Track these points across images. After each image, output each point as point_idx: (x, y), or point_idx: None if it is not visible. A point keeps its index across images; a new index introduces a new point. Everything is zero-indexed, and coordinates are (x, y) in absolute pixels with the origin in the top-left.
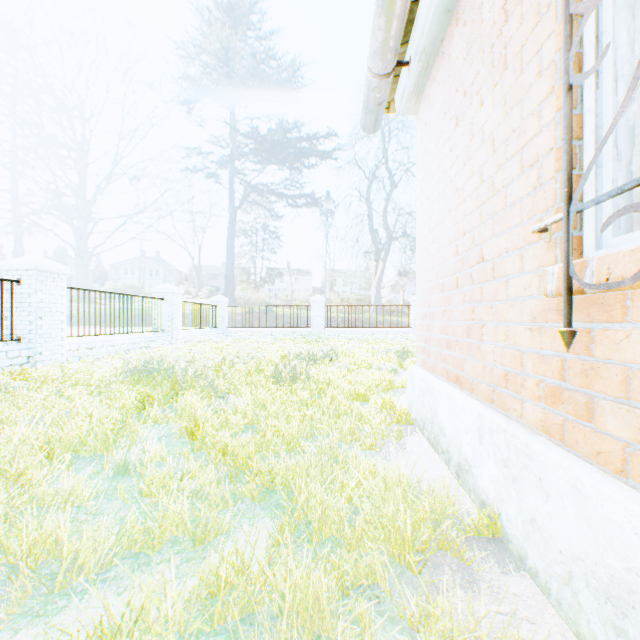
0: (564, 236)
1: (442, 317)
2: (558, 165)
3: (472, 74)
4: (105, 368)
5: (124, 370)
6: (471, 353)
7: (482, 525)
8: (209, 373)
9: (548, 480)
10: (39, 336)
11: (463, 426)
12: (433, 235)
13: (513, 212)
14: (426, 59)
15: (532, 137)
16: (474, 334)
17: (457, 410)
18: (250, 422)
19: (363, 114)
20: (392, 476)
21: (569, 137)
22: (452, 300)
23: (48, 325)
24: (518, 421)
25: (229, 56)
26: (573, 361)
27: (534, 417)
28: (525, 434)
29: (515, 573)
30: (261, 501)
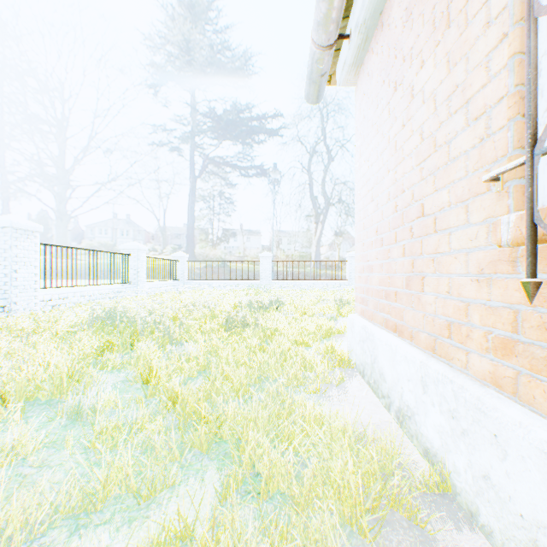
0: (527, 181)
1: (381, 270)
2: (511, 112)
3: (412, 38)
4: (72, 316)
5: (89, 318)
6: (411, 303)
7: (429, 476)
8: (166, 321)
9: (506, 438)
10: (14, 287)
11: (405, 374)
12: (372, 194)
13: (457, 165)
14: (366, 31)
15: (479, 89)
16: (414, 285)
17: (398, 358)
18: (203, 367)
19: (307, 85)
20: (338, 425)
21: (533, 75)
22: (391, 254)
23: (22, 277)
24: (462, 371)
25: (190, 45)
26: (529, 313)
27: (482, 368)
28: (475, 386)
29: (467, 531)
30: (209, 450)
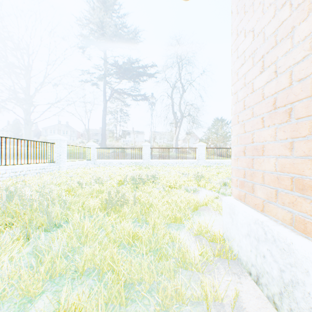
0: None
1: (287, 151)
2: None
3: None
4: None
5: None
6: None
7: None
8: (44, 202)
9: None
10: None
11: None
12: (261, 64)
13: None
14: None
15: None
16: None
17: None
18: (60, 272)
19: None
20: None
21: None
22: None
23: None
24: None
25: (101, 21)
26: None
27: None
28: None
29: None
30: None
